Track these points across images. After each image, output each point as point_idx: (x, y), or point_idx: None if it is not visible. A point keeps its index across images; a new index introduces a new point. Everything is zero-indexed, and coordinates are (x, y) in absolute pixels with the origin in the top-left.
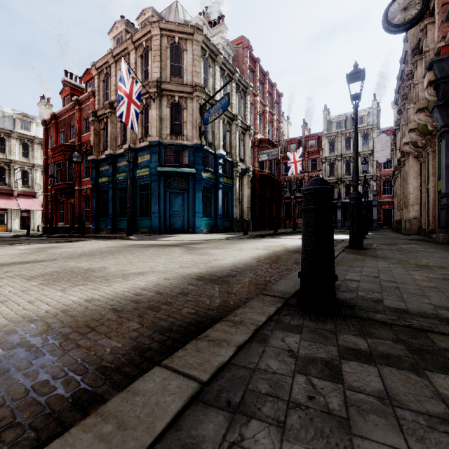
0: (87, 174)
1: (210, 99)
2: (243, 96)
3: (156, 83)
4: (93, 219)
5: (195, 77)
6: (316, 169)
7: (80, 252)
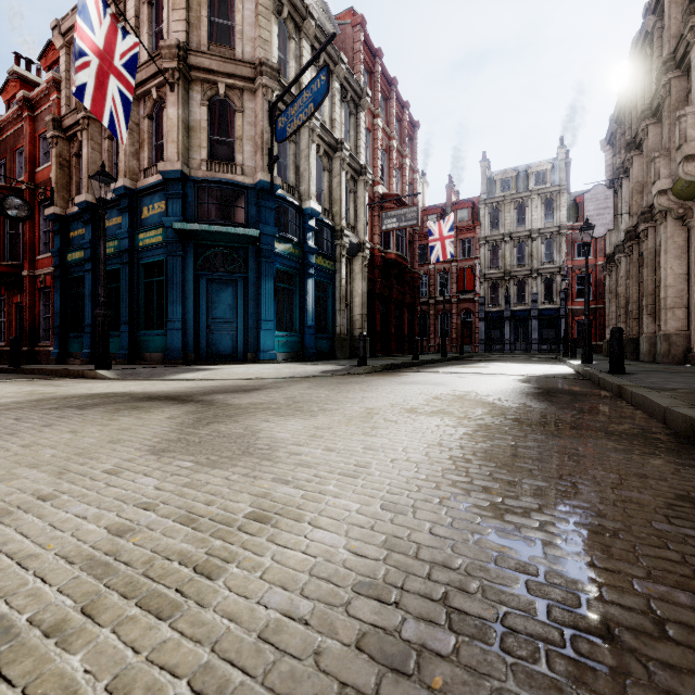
0: (47, 246)
1: (290, 87)
2: (353, 111)
3: (175, 51)
4: (56, 334)
5: (260, 49)
6: (470, 256)
7: None
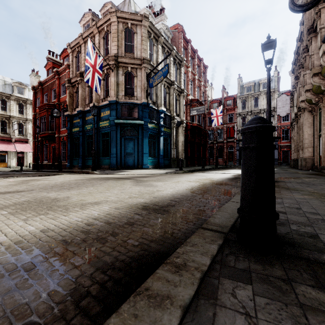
0: (64, 125)
1: (154, 69)
2: (178, 67)
3: (114, 57)
4: (68, 158)
5: (143, 53)
6: (232, 121)
7: (53, 183)
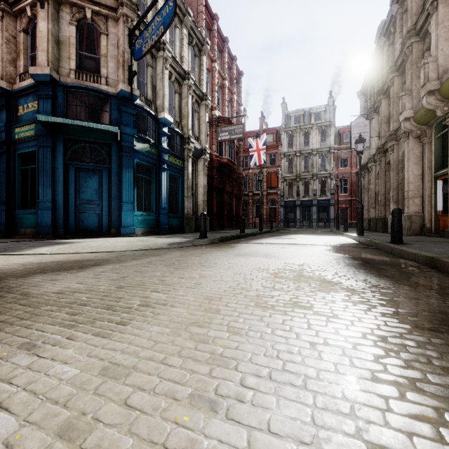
0: None
1: (145, 15)
2: (197, 53)
3: None
4: None
5: None
6: (275, 165)
7: None
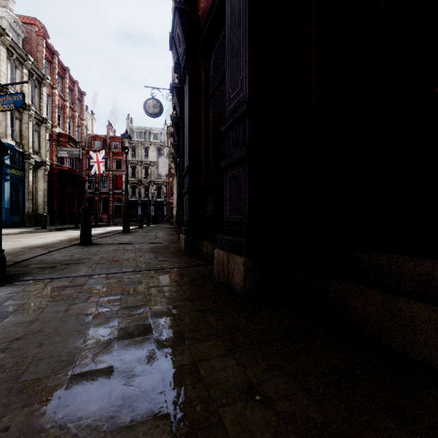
0: None
1: None
2: (37, 85)
3: None
4: None
5: None
6: (120, 169)
7: None
